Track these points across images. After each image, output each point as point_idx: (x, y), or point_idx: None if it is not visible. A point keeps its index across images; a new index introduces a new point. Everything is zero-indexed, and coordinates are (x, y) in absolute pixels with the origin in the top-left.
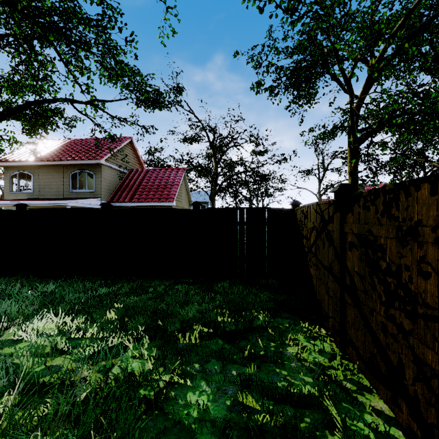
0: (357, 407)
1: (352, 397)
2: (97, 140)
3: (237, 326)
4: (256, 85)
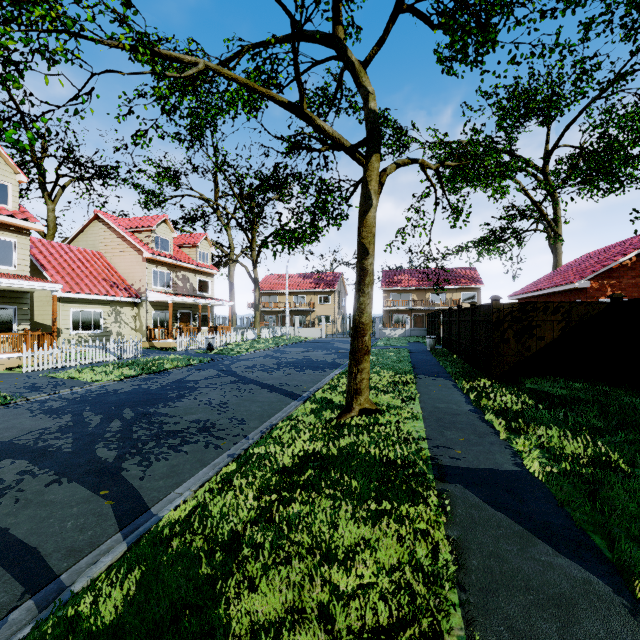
0: None
1: None
2: None
3: None
4: None
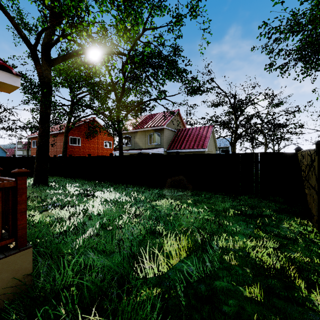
0: (317, 245)
1: (316, 243)
2: (160, 114)
3: (253, 212)
4: (269, 67)
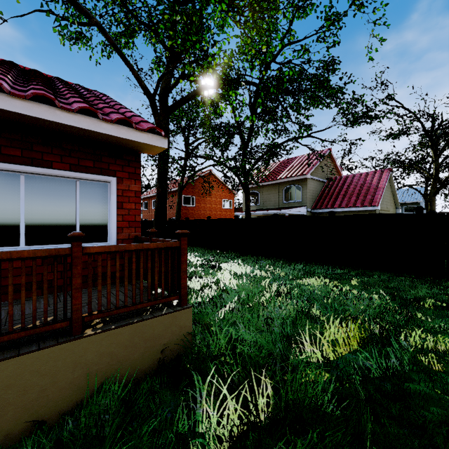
0: None
1: None
2: (300, 157)
3: None
4: None
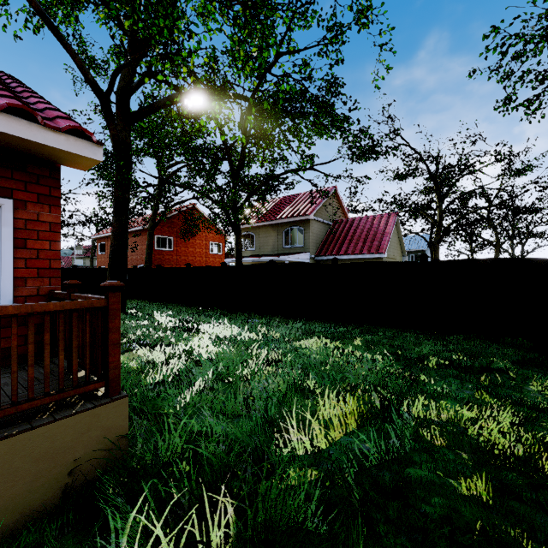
0: None
1: None
2: (303, 195)
3: (473, 363)
4: (503, 104)
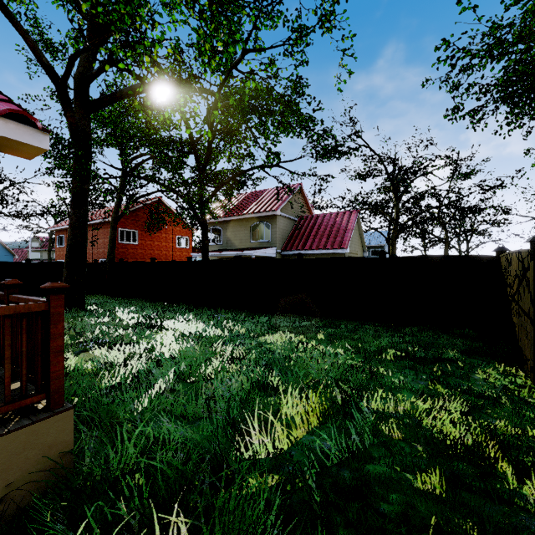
0: (532, 408)
1: (530, 404)
2: (270, 191)
3: (427, 354)
4: (452, 113)
